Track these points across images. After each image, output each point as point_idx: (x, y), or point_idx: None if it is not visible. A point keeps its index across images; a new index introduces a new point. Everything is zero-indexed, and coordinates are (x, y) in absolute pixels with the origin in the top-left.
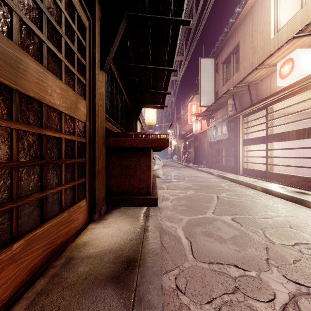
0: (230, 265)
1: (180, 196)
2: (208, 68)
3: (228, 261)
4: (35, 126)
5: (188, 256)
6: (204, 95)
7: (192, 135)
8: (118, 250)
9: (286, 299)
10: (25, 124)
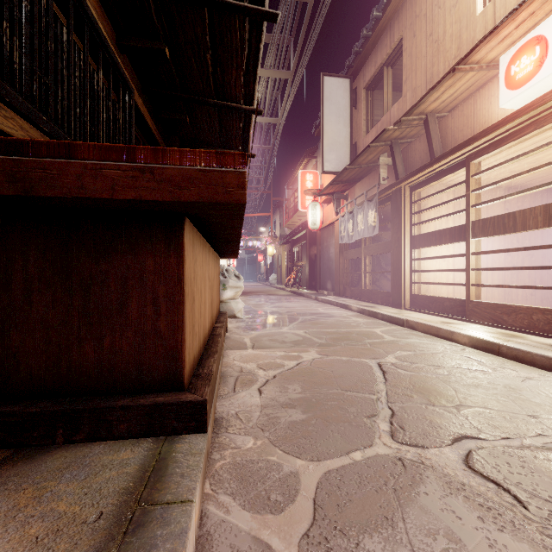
0: None
1: (284, 369)
2: (339, 98)
3: None
4: None
5: None
6: (331, 151)
7: (305, 235)
8: None
9: None
10: None
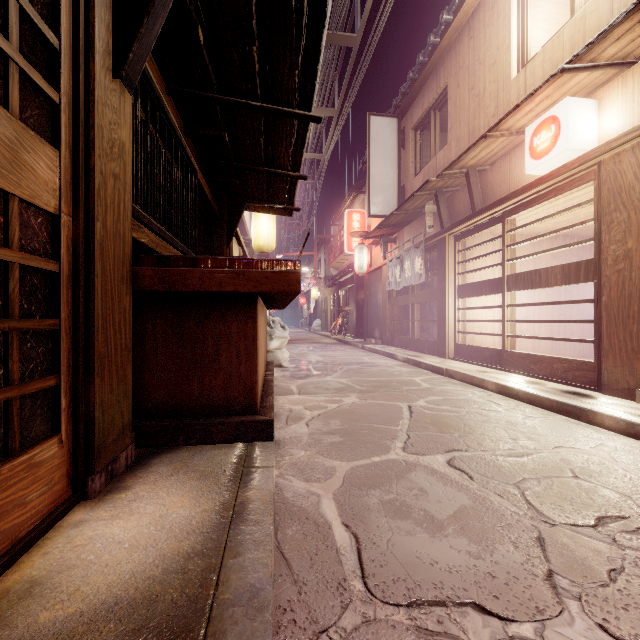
0: (464, 607)
1: (327, 410)
2: (386, 138)
3: (456, 592)
4: None
5: (353, 586)
6: (378, 194)
7: (352, 278)
8: (140, 601)
9: None
10: None
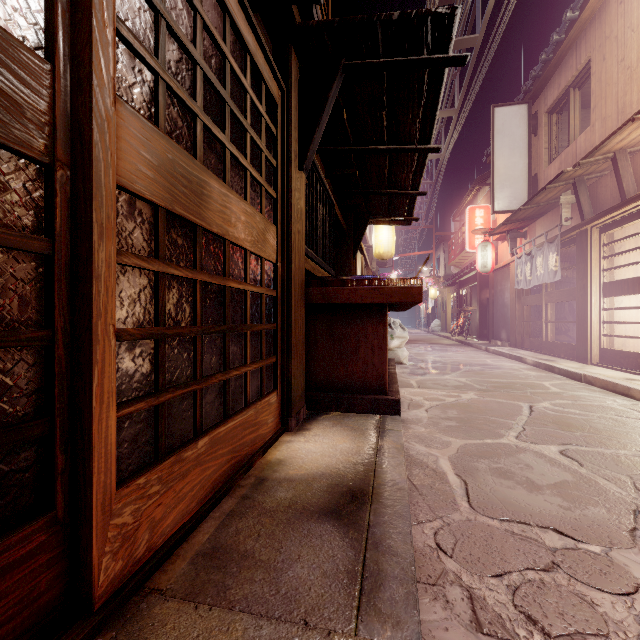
0: (545, 529)
1: (445, 402)
2: (513, 128)
3: (542, 521)
4: (217, 274)
5: (461, 504)
6: (504, 188)
7: (474, 276)
8: (335, 475)
9: None
10: (209, 273)
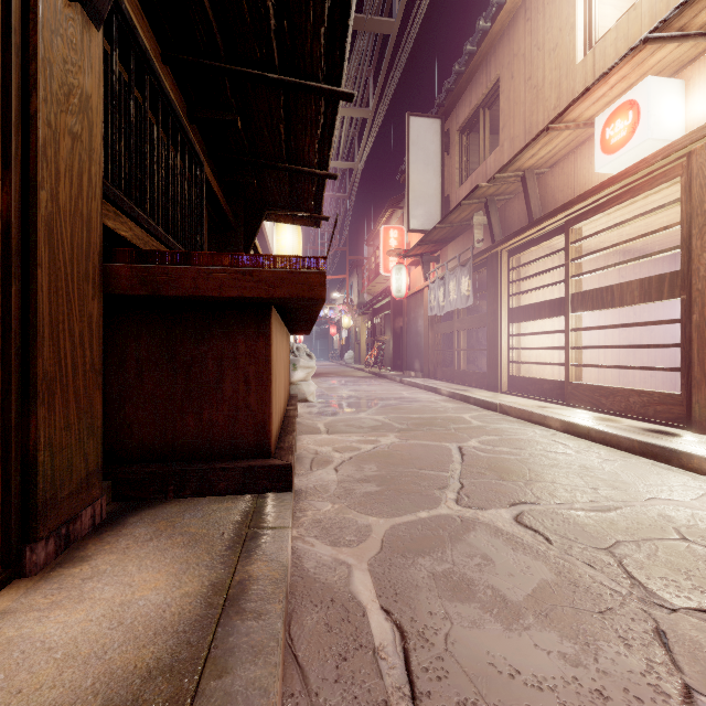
0: None
1: (361, 452)
2: (427, 142)
3: None
4: None
5: None
6: (419, 206)
7: (388, 304)
8: None
9: None
10: None
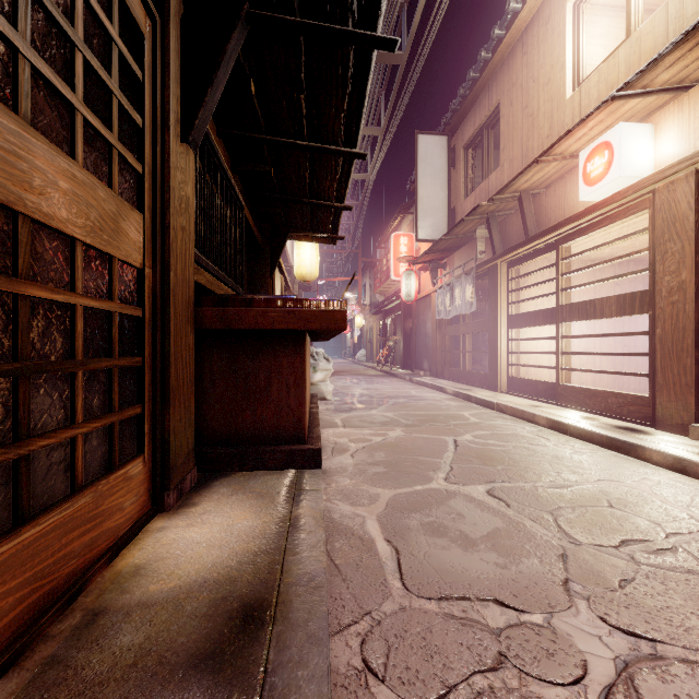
0: (486, 601)
1: (372, 442)
2: (435, 157)
3: (481, 591)
4: None
5: (392, 585)
6: (426, 217)
7: (399, 305)
8: (223, 581)
9: (611, 673)
10: None
